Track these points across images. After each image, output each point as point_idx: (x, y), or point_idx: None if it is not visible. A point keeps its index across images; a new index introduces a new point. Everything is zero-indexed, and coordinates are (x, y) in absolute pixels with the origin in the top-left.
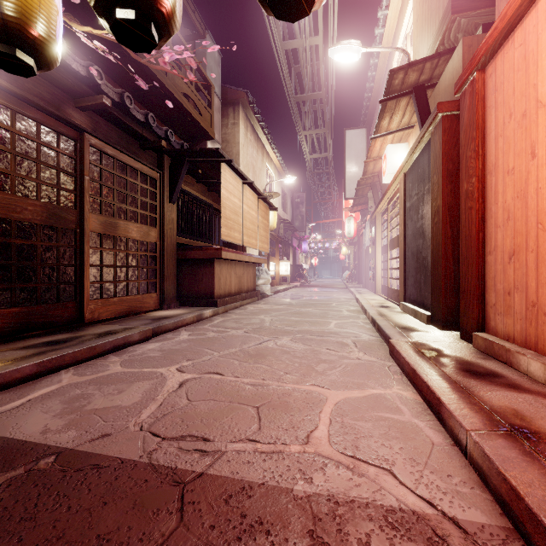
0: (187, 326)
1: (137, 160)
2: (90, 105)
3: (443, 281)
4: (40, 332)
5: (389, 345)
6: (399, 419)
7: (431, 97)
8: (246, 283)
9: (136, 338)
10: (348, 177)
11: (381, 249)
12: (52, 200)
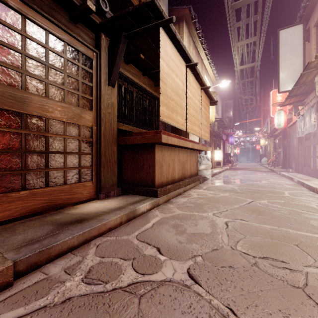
0: (108, 232)
1: (62, 28)
2: None
3: None
4: None
5: None
6: None
7: None
8: (189, 169)
9: None
10: (282, 72)
11: None
12: None
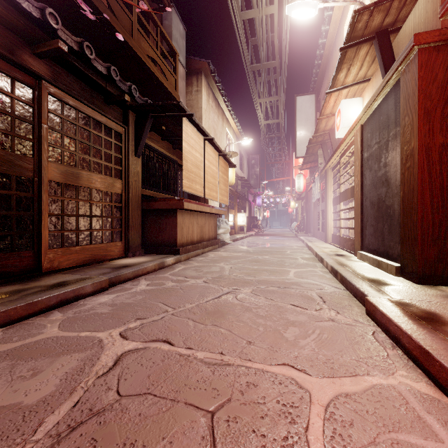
0: (148, 274)
1: (101, 113)
2: (46, 51)
3: (419, 230)
4: None
5: (366, 303)
6: None
7: (393, 43)
8: (208, 232)
9: (90, 289)
10: (299, 138)
11: (331, 201)
12: (5, 146)
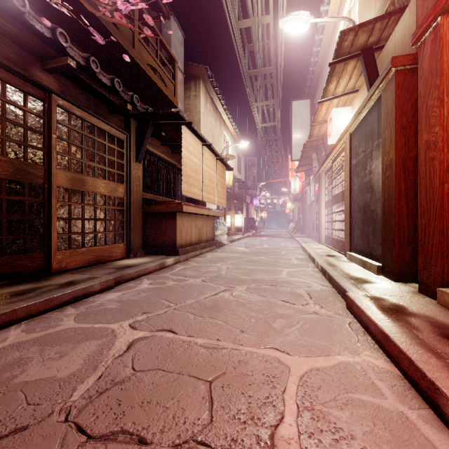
0: (149, 274)
1: (105, 122)
2: (56, 67)
3: (396, 233)
4: (4, 282)
5: (346, 298)
6: (382, 405)
7: (378, 59)
8: (206, 234)
9: (98, 288)
10: (294, 141)
11: (325, 204)
12: (19, 156)
